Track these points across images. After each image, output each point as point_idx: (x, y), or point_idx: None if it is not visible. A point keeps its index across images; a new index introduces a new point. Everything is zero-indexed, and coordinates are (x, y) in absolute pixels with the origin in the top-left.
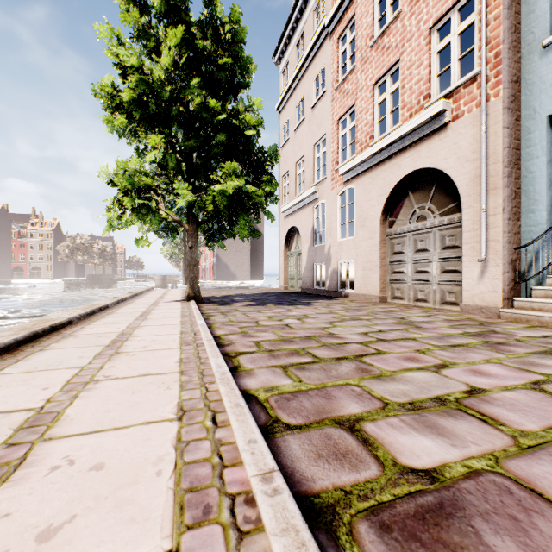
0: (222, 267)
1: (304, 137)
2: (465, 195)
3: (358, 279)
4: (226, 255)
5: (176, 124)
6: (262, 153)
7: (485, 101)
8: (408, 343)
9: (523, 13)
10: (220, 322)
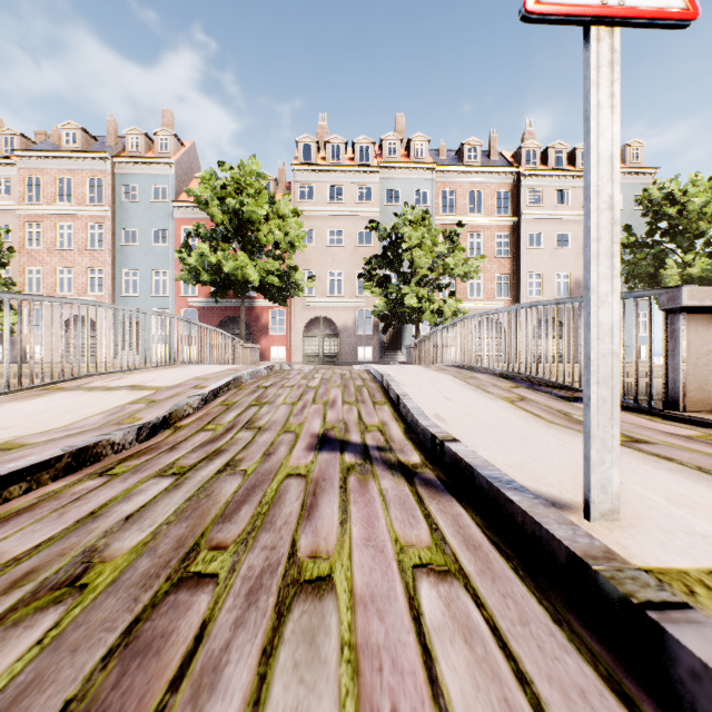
0: None
1: None
2: (101, 329)
3: (45, 355)
4: None
5: None
6: None
7: None
8: None
9: (116, 283)
10: None
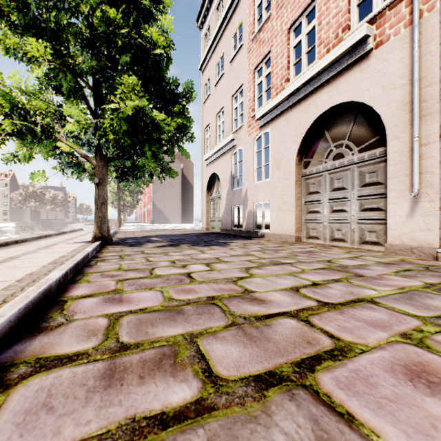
0: (157, 213)
1: (223, 90)
2: (391, 125)
3: (273, 220)
4: (161, 202)
5: (80, 49)
6: (176, 86)
7: (418, 16)
8: (373, 313)
9: None
10: (102, 270)
